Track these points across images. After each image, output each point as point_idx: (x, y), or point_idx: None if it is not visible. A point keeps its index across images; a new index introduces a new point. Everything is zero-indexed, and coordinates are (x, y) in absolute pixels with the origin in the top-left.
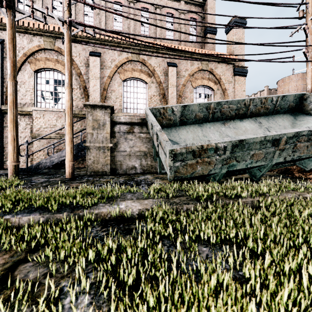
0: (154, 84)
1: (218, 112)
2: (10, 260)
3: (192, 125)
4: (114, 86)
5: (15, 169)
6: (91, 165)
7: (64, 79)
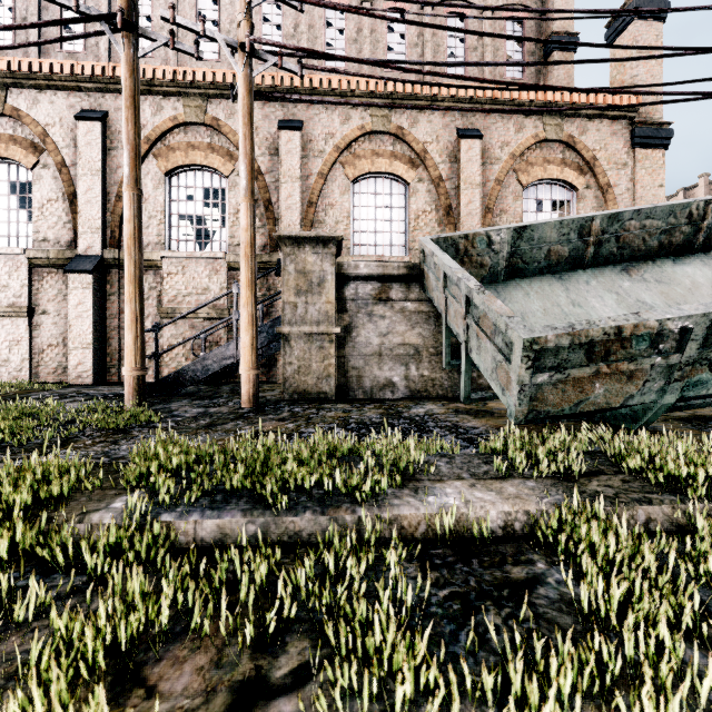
0: (425, 183)
1: (611, 241)
2: (219, 678)
3: (539, 276)
4: (331, 195)
5: (138, 386)
6: (292, 377)
7: (225, 186)
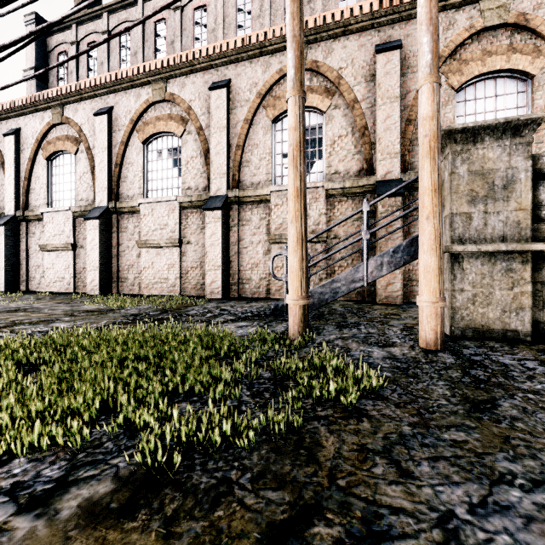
0: None
1: None
2: None
3: None
4: None
5: (303, 317)
6: (464, 307)
7: (321, 122)
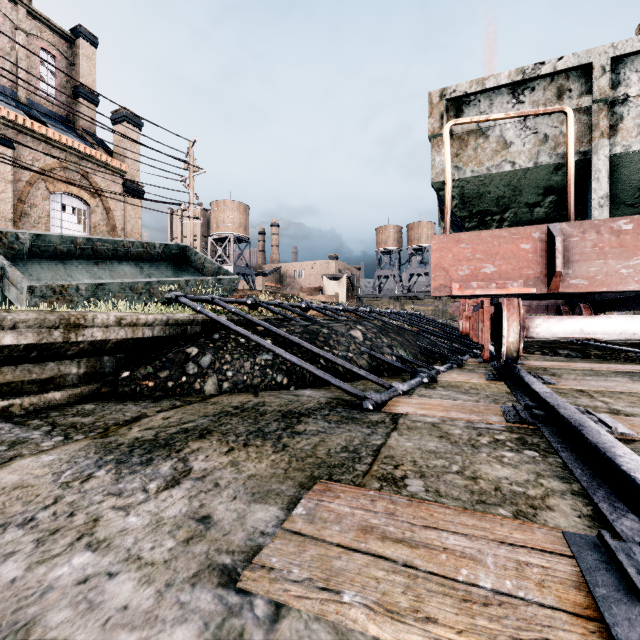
0: None
1: (90, 249)
2: None
3: (51, 259)
4: None
5: None
6: None
7: None
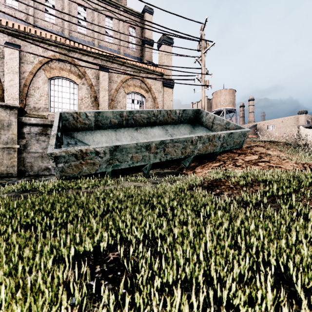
0: (86, 85)
1: (132, 119)
2: None
3: (108, 129)
4: (38, 83)
5: None
6: None
7: None
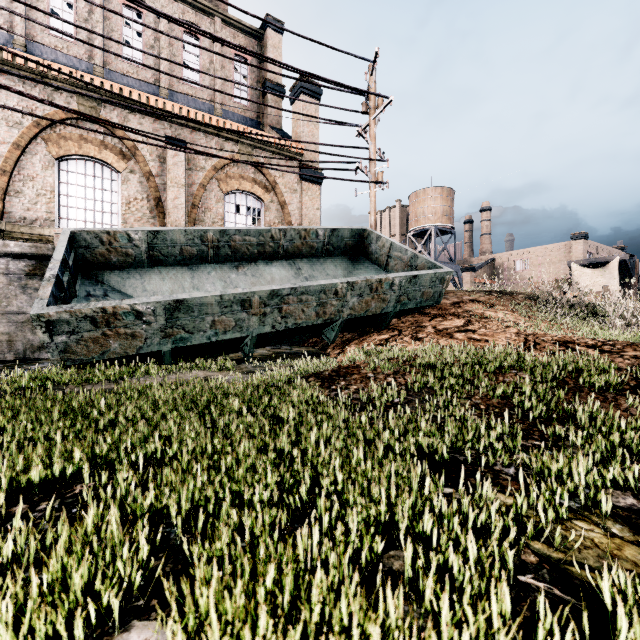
0: (137, 175)
1: (226, 247)
2: None
3: (177, 266)
4: (32, 168)
5: None
6: None
7: None
